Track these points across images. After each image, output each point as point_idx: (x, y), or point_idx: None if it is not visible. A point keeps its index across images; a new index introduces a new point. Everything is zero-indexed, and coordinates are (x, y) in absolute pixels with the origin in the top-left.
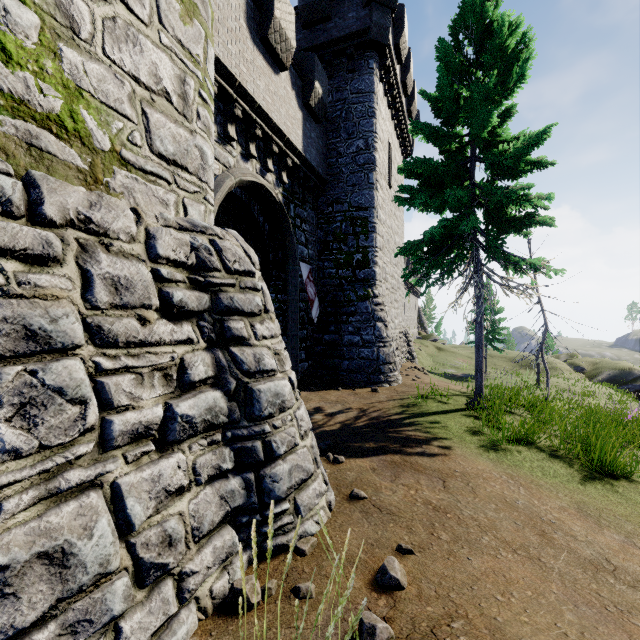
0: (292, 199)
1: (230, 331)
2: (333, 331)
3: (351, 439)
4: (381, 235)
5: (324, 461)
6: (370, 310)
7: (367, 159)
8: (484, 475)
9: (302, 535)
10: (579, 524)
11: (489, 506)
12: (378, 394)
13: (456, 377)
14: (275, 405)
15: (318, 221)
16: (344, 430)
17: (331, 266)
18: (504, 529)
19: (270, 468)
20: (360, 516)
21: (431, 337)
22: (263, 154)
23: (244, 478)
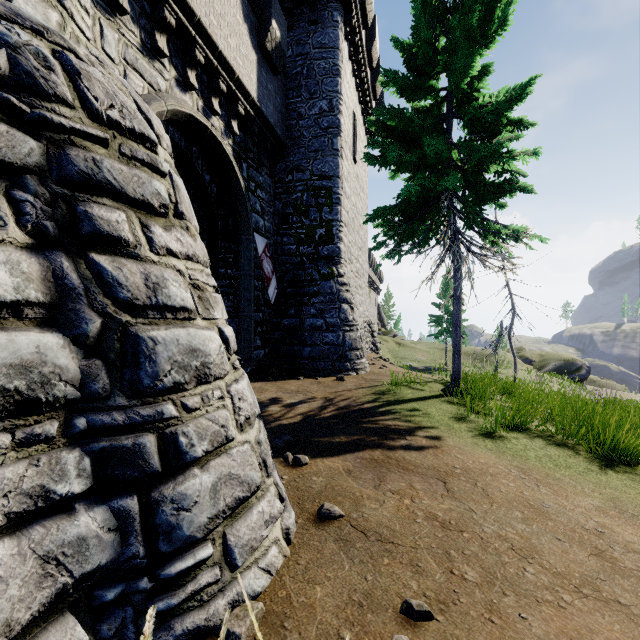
0: (245, 157)
1: (90, 221)
2: (293, 314)
3: (316, 433)
4: (346, 210)
5: (280, 464)
6: (335, 290)
7: (331, 122)
8: (490, 470)
9: (237, 601)
10: (631, 531)
11: (514, 515)
12: (345, 382)
13: (418, 369)
14: (188, 369)
15: (276, 191)
16: (307, 422)
17: (291, 242)
18: (548, 551)
19: (173, 484)
20: (336, 549)
21: (391, 333)
22: (207, 91)
23: (115, 509)
